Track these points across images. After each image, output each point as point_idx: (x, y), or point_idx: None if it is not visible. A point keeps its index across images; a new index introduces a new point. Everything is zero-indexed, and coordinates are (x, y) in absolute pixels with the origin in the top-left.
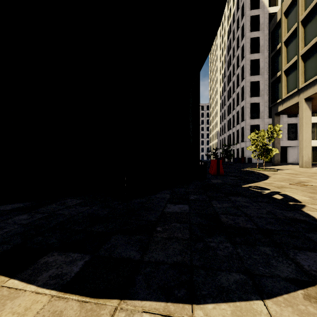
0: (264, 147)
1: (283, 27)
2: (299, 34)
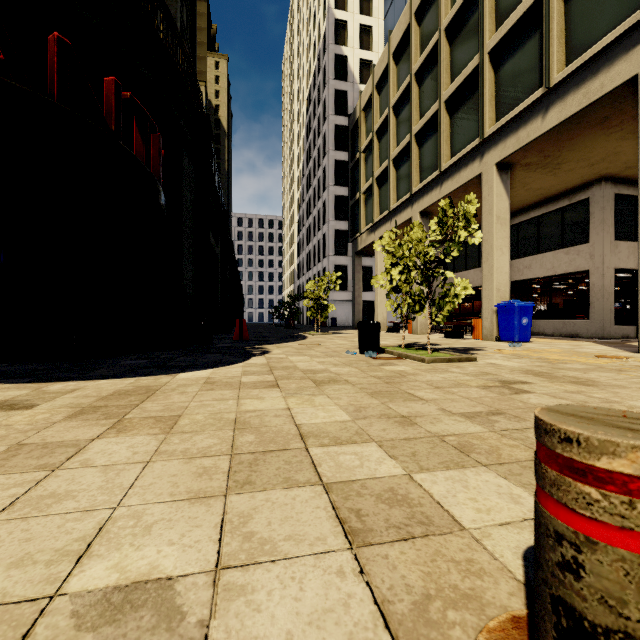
0: (319, 302)
1: (361, 131)
2: (374, 150)
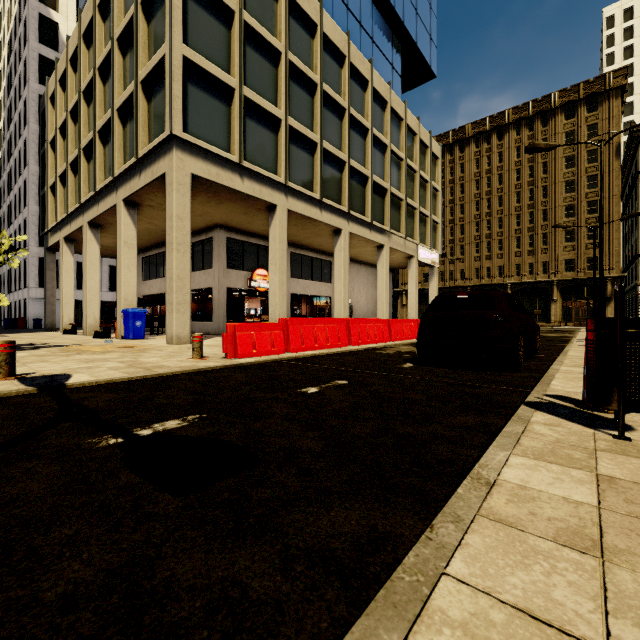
0: None
1: (50, 121)
2: (58, 146)
